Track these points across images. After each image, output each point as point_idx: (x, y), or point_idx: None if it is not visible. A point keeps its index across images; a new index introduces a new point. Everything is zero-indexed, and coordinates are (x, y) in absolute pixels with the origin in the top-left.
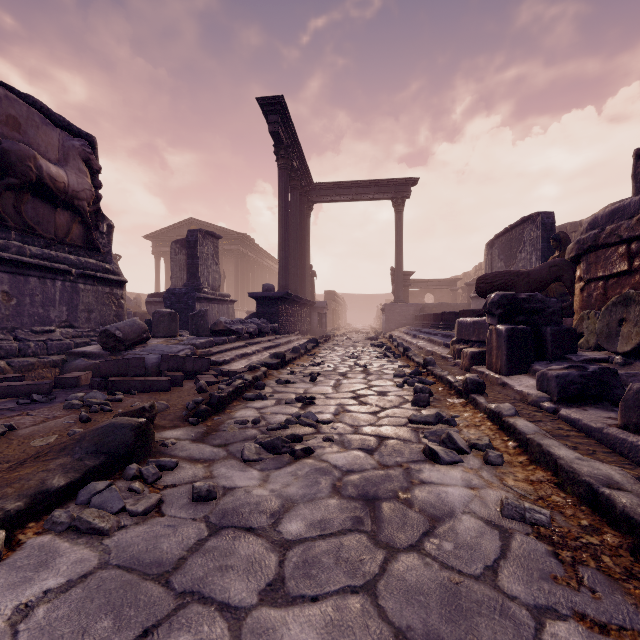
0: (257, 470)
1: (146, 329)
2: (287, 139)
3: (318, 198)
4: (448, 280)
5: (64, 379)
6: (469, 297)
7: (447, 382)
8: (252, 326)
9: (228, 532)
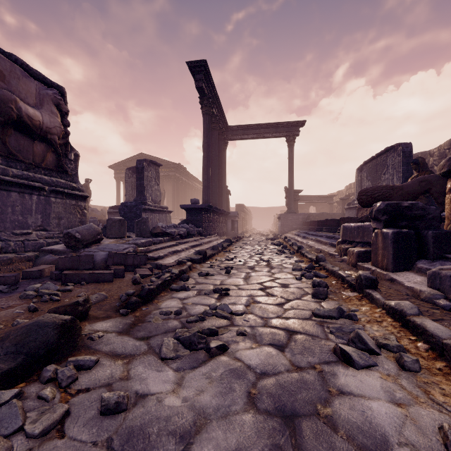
0: (173, 370)
1: (100, 232)
2: (209, 93)
3: (231, 137)
4: (327, 196)
5: (30, 272)
6: (343, 208)
7: (339, 276)
8: (182, 230)
9: None
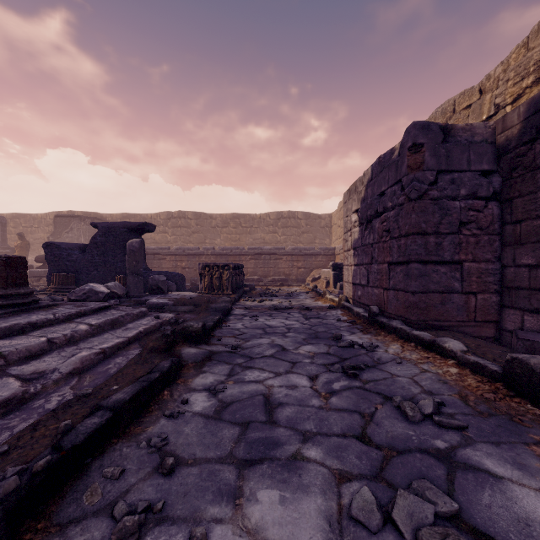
0: None
1: None
2: None
3: None
4: None
5: None
6: None
7: None
8: None
9: None
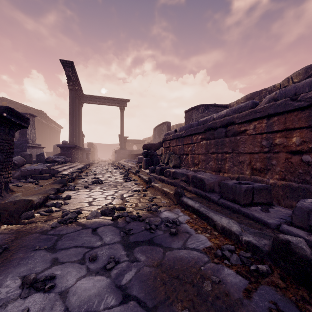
0: (93, 186)
1: (25, 160)
2: (73, 77)
3: (86, 101)
4: (142, 140)
5: None
6: None
7: (133, 172)
8: (62, 159)
9: (94, 189)
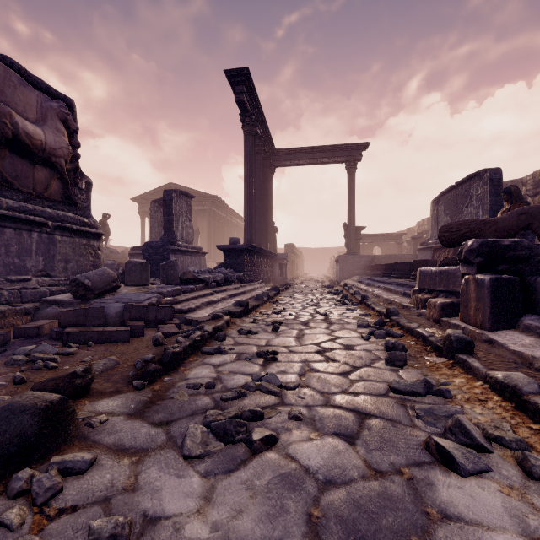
0: (199, 475)
1: (116, 278)
2: (252, 108)
3: (279, 162)
4: (395, 234)
5: (24, 329)
6: (414, 249)
7: (419, 336)
8: (219, 275)
9: None
